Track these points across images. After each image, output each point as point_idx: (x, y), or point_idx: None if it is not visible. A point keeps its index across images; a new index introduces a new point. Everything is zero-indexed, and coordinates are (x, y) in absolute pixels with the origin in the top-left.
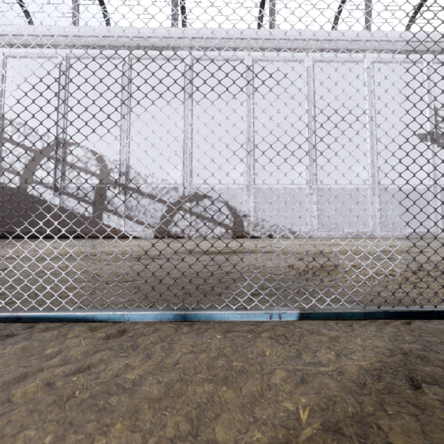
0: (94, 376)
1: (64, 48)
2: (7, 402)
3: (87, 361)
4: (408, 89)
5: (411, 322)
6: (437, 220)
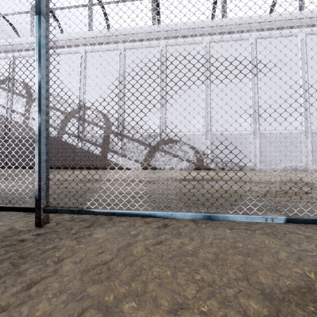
0: (167, 246)
1: (83, 46)
2: (132, 255)
3: (159, 239)
4: None
5: None
6: None
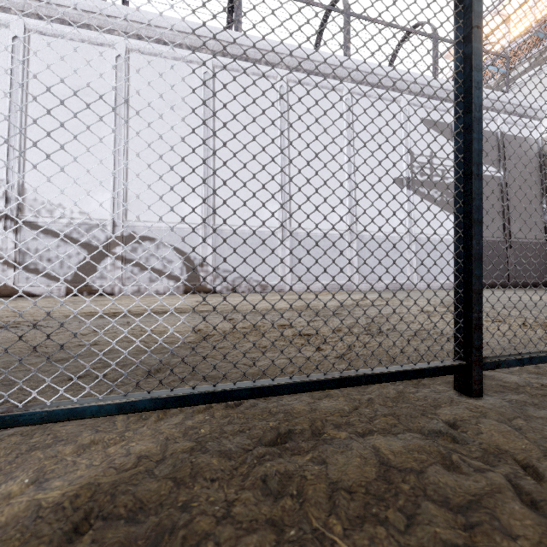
0: None
1: None
2: None
3: None
4: (387, 128)
5: (244, 403)
6: (412, 271)
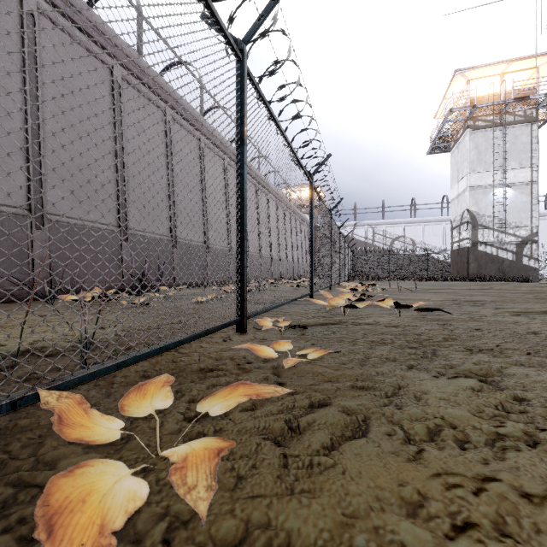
0: None
1: (444, 222)
2: None
3: None
4: None
5: None
6: None
